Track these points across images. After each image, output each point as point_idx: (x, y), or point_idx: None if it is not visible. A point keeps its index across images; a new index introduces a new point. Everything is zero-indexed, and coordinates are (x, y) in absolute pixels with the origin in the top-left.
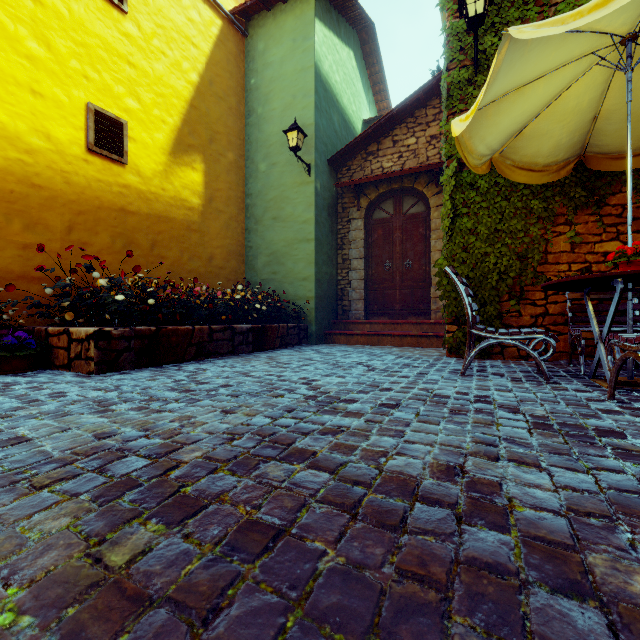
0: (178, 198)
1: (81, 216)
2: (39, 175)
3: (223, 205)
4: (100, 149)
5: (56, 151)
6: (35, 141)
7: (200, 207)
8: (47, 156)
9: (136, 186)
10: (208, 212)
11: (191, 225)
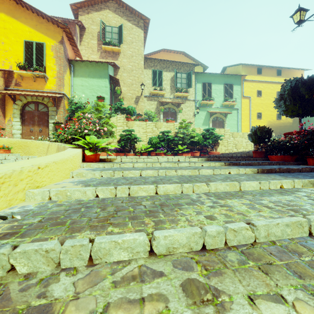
0: (288, 122)
1: (276, 128)
2: (272, 125)
3: (296, 120)
4: (278, 119)
5: (273, 121)
6: (271, 121)
7: (292, 122)
8: (272, 122)
9: (282, 122)
10: (293, 122)
11: (290, 126)
